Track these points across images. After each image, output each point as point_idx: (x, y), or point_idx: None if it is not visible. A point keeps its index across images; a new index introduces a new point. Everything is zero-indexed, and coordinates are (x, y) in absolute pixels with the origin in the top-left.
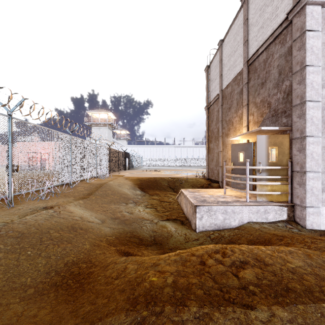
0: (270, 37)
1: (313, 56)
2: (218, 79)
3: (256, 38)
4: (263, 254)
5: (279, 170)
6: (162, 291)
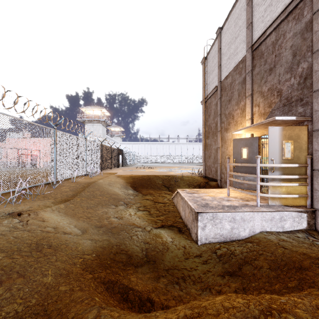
0: (281, 14)
1: None
2: (216, 71)
3: (263, 18)
4: None
5: (295, 168)
6: None
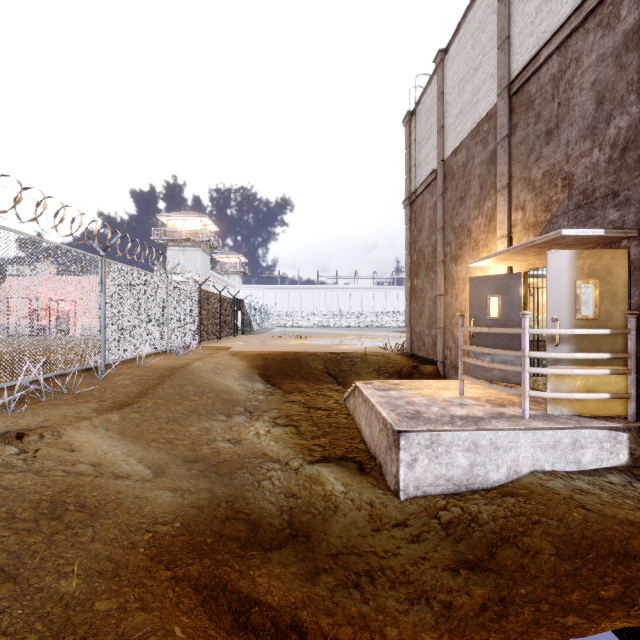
0: (572, 16)
1: None
2: (434, 139)
3: (532, 28)
4: None
5: (602, 338)
6: None
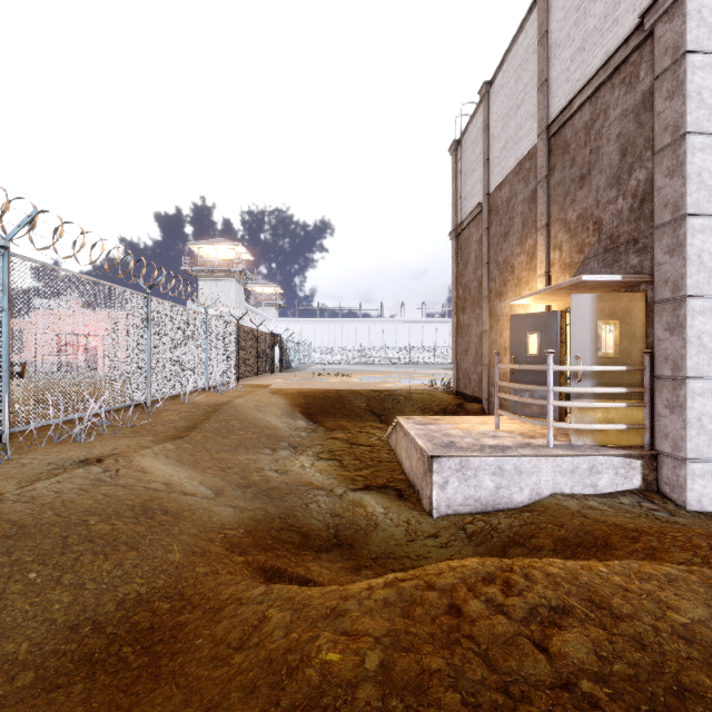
0: (600, 71)
1: (702, 110)
2: (480, 171)
3: (568, 74)
4: (604, 585)
5: (621, 374)
6: (353, 695)
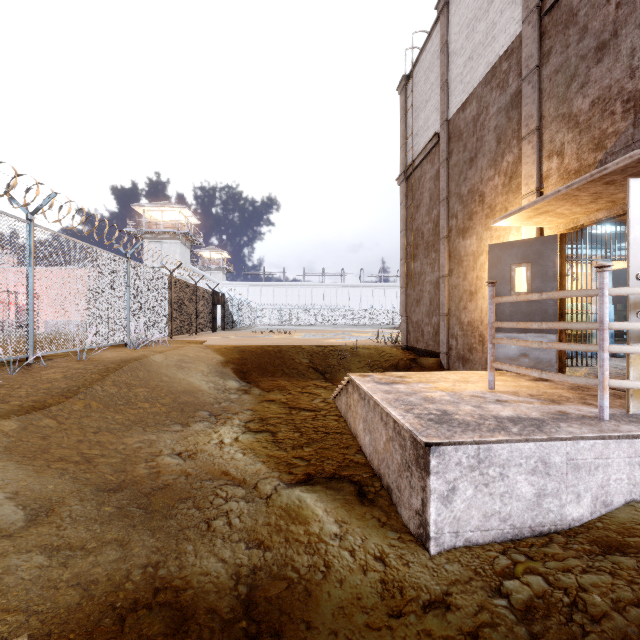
0: None
1: None
2: (436, 98)
3: None
4: None
5: None
6: None
